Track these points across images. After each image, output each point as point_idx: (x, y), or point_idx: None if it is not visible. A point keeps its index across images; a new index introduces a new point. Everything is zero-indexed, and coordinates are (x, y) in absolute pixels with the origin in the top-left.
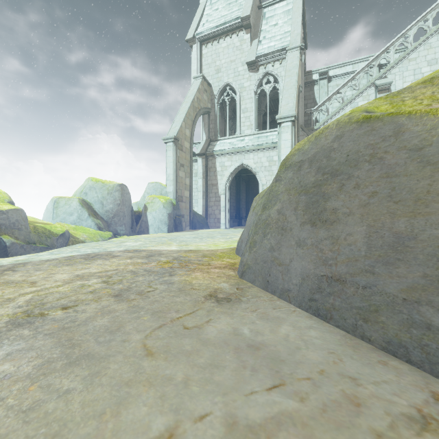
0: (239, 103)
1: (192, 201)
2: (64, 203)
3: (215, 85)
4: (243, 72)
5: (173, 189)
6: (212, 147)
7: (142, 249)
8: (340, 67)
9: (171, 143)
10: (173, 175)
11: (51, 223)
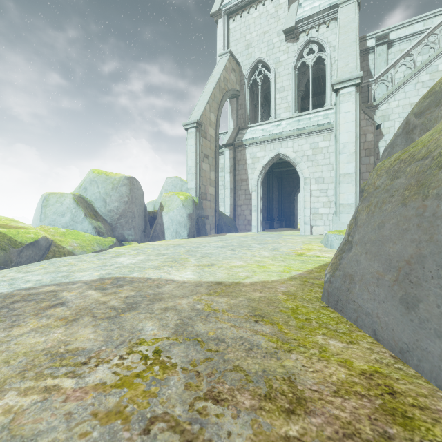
0: (274, 82)
1: (218, 199)
2: (54, 200)
3: (244, 63)
4: (278, 43)
5: (195, 185)
6: (241, 136)
7: (130, 276)
8: (406, 27)
9: (193, 129)
10: (196, 167)
11: (26, 227)
